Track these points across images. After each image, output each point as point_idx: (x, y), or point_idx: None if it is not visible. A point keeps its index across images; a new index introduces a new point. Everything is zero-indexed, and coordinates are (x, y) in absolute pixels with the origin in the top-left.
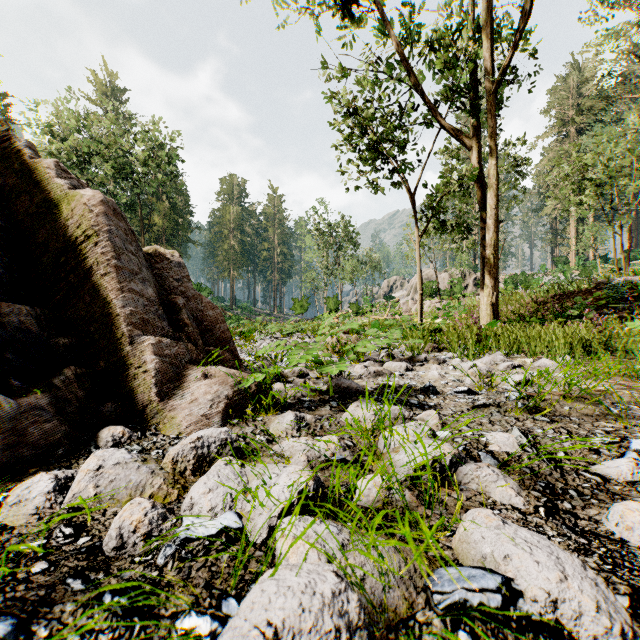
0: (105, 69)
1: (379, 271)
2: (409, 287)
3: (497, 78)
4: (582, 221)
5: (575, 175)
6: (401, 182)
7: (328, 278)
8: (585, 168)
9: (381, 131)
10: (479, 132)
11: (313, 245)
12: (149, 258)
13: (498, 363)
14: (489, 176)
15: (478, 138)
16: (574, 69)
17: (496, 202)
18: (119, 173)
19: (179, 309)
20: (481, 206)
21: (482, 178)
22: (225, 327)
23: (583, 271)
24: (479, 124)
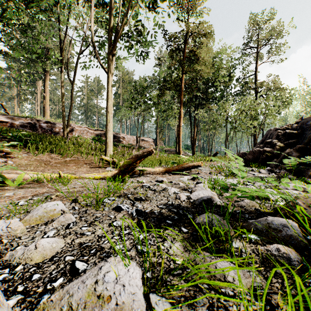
0: None
1: None
2: None
3: None
4: None
5: None
6: None
7: None
8: None
9: None
10: None
11: None
12: None
13: None
14: None
15: None
16: None
17: None
18: None
19: None
20: None
21: None
22: None
23: None
24: None
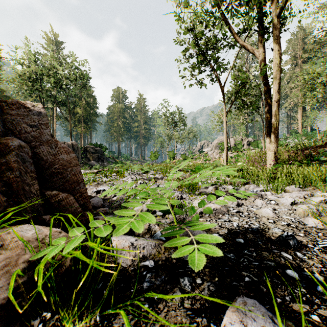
0: (52, 31)
1: (196, 137)
2: (212, 146)
3: (280, 5)
4: (305, 110)
5: (301, 86)
6: (216, 77)
7: (169, 141)
8: (316, 76)
9: (203, 44)
10: (264, 46)
11: (161, 124)
12: (3, 104)
13: (305, 197)
14: (273, 71)
15: (263, 50)
16: (300, 29)
17: (278, 87)
18: (57, 85)
19: (9, 151)
20: (265, 92)
21: (266, 75)
22: (79, 170)
23: (308, 137)
24: (264, 41)
